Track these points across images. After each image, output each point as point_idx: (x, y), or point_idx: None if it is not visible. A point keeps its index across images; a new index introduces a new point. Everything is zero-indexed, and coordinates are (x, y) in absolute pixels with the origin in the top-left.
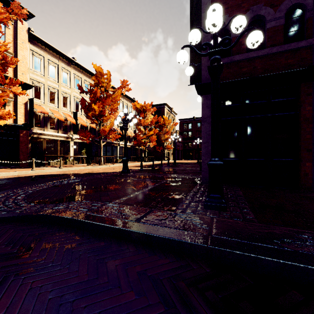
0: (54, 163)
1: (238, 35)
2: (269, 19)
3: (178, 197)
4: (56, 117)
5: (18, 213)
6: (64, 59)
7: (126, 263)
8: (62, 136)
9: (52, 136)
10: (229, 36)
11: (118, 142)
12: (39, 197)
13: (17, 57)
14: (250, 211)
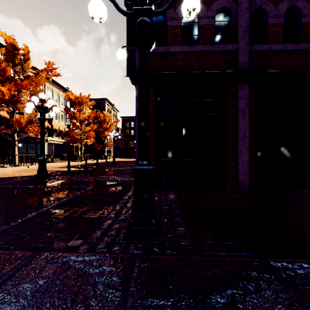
0: None
1: (173, 25)
2: (202, 16)
3: (97, 214)
4: None
5: None
6: None
7: None
8: None
9: None
10: (165, 24)
11: (46, 137)
12: None
13: None
14: (186, 229)
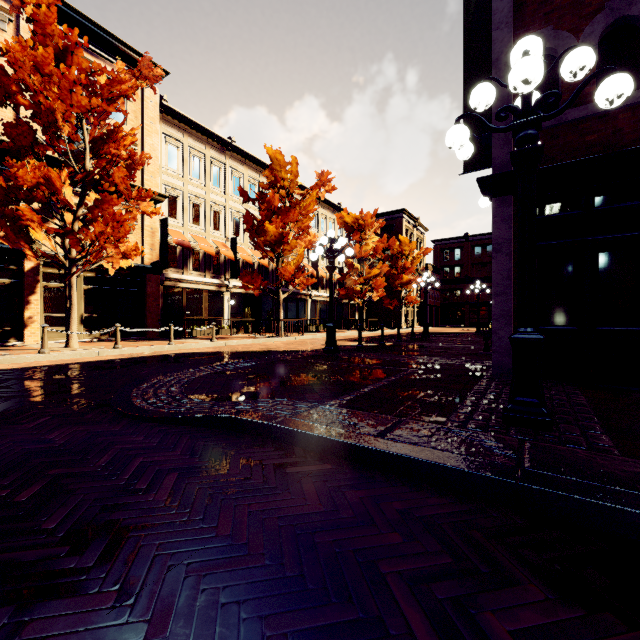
0: (200, 331)
1: None
2: None
3: (446, 401)
4: (203, 248)
5: (187, 412)
6: (214, 142)
7: (376, 497)
8: (211, 282)
9: (196, 284)
10: (554, 69)
11: (310, 292)
12: (201, 391)
13: (143, 148)
14: (604, 433)
